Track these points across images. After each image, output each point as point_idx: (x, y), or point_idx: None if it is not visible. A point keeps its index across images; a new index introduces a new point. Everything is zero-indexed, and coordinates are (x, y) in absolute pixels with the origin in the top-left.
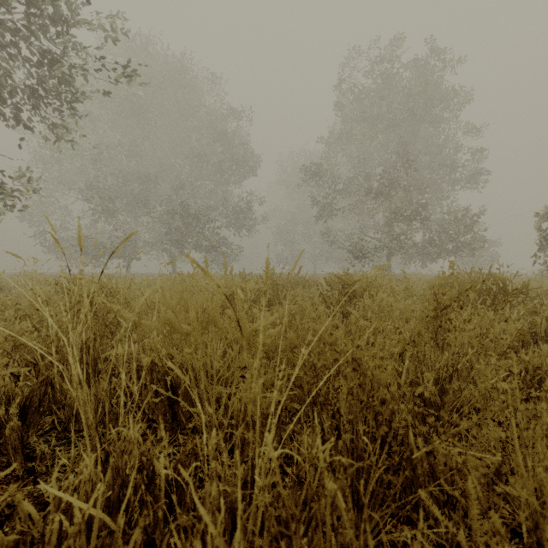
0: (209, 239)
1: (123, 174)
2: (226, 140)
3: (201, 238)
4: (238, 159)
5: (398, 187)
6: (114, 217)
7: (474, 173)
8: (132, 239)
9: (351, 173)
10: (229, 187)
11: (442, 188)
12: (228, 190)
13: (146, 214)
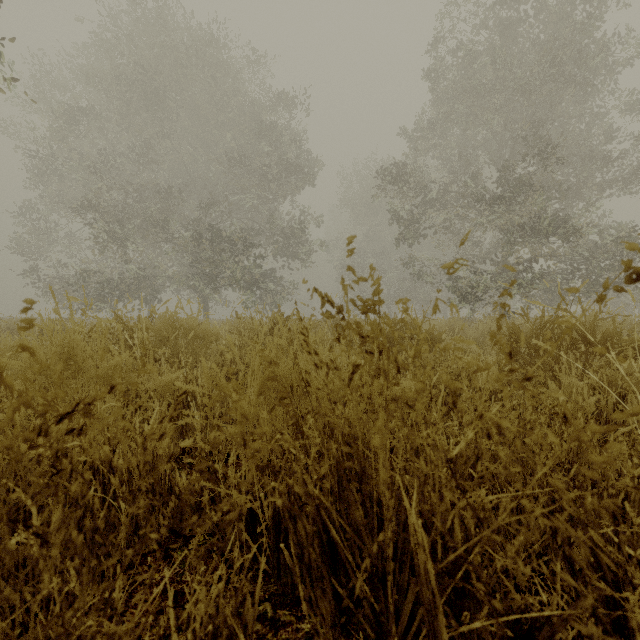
0: (249, 271)
1: (135, 185)
2: (272, 136)
3: (238, 270)
4: (289, 162)
5: (528, 186)
6: (122, 242)
7: (639, 167)
8: (155, 274)
9: (446, 178)
10: (278, 204)
11: (583, 194)
12: (276, 208)
13: (166, 239)
